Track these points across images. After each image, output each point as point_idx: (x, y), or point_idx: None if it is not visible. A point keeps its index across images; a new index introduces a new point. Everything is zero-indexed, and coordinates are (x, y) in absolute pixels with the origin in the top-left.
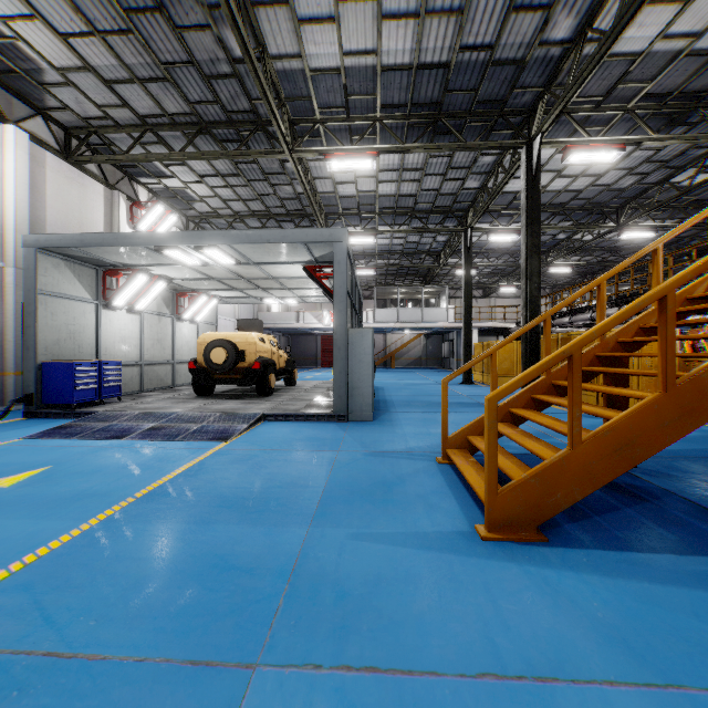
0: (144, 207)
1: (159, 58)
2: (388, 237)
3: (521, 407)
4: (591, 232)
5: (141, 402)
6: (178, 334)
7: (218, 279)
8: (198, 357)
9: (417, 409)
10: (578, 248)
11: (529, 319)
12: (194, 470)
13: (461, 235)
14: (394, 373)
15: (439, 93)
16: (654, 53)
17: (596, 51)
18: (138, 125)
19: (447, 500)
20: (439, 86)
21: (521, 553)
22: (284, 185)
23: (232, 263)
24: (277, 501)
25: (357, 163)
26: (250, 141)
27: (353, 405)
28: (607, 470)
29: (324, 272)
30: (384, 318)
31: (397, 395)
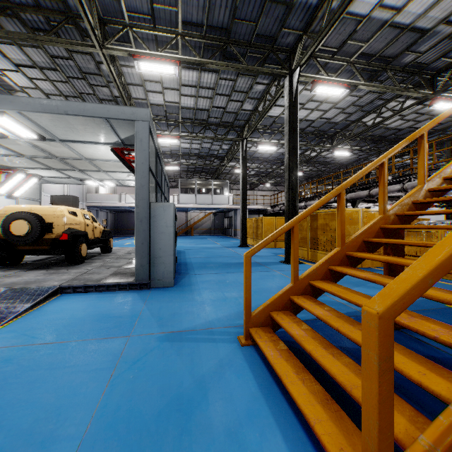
0: None
1: None
2: (189, 142)
3: (320, 279)
4: (316, 150)
5: None
6: None
7: (28, 156)
8: None
9: (212, 271)
10: (308, 160)
11: (291, 200)
12: None
13: (239, 144)
14: (193, 239)
15: (229, 20)
16: (372, 19)
17: None
18: None
19: (270, 438)
20: (229, 13)
21: None
22: (102, 86)
23: (35, 138)
24: None
25: (162, 67)
26: (63, 35)
27: (155, 273)
28: None
29: (133, 156)
30: (186, 200)
31: (195, 257)
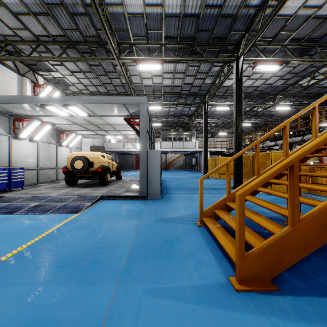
0: (41, 87)
1: (43, 1)
2: (168, 107)
3: None
4: (261, 107)
5: (34, 189)
6: (60, 153)
7: (80, 124)
8: (68, 165)
9: (183, 192)
10: (255, 114)
11: (237, 146)
12: (50, 236)
13: (202, 106)
14: (170, 172)
15: (194, 31)
16: (298, 16)
17: (274, 10)
18: (35, 41)
19: (207, 255)
20: (194, 28)
21: (265, 304)
22: (116, 78)
23: (86, 115)
24: (98, 260)
25: (152, 66)
26: (97, 53)
27: (150, 190)
28: (315, 241)
29: (135, 121)
30: (165, 146)
31: (172, 184)
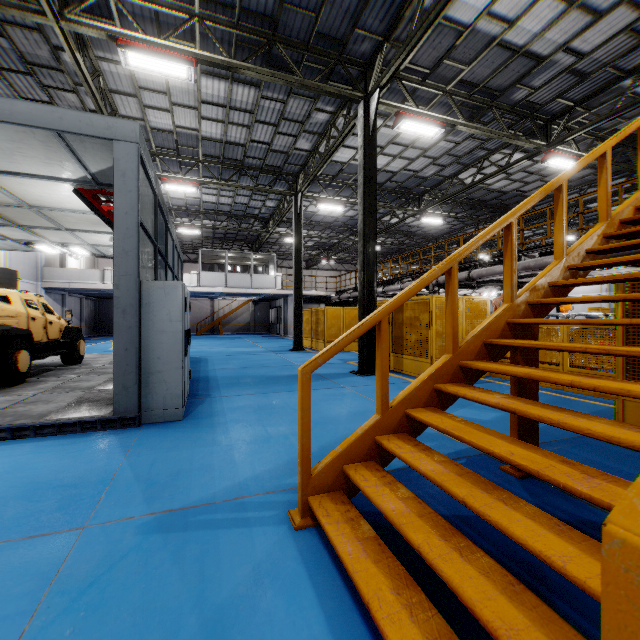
0: None
1: None
2: (215, 193)
3: (421, 406)
4: (398, 215)
5: None
6: None
7: None
8: None
9: (248, 390)
10: (387, 228)
11: (367, 283)
12: None
13: (291, 200)
14: (221, 340)
15: (275, 4)
16: (477, 32)
17: None
18: None
19: None
20: None
21: None
22: (65, 90)
23: None
24: None
25: (168, 66)
26: None
27: (150, 399)
28: None
29: None
30: (211, 282)
31: (223, 369)
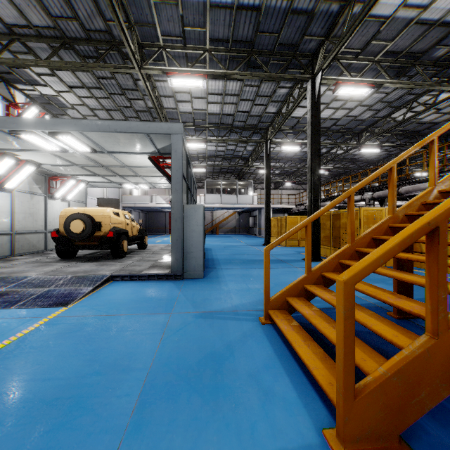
0: (21, 108)
1: None
2: (214, 145)
3: (331, 271)
4: (342, 148)
5: (4, 266)
6: (50, 209)
7: (81, 165)
8: (60, 228)
9: (237, 266)
10: (334, 158)
11: (313, 200)
12: (6, 352)
13: (263, 145)
14: (218, 237)
15: (252, 33)
16: (396, 19)
17: (366, 5)
18: (7, 34)
19: (280, 380)
20: (253, 27)
21: None
22: (138, 99)
23: (88, 151)
24: (85, 403)
25: (192, 81)
26: (108, 59)
27: (187, 266)
28: None
29: (166, 163)
30: (211, 200)
31: (221, 254)
